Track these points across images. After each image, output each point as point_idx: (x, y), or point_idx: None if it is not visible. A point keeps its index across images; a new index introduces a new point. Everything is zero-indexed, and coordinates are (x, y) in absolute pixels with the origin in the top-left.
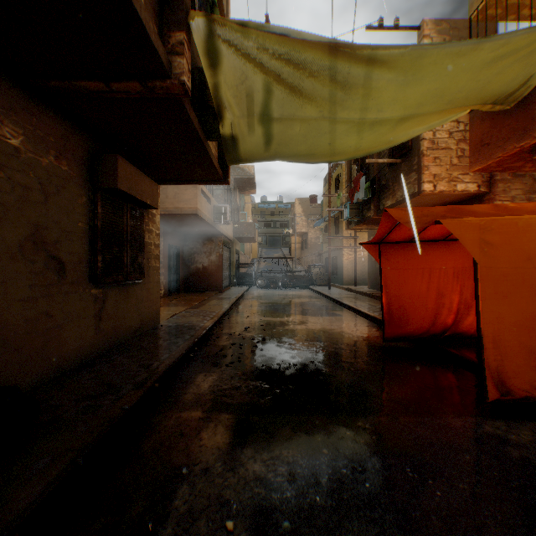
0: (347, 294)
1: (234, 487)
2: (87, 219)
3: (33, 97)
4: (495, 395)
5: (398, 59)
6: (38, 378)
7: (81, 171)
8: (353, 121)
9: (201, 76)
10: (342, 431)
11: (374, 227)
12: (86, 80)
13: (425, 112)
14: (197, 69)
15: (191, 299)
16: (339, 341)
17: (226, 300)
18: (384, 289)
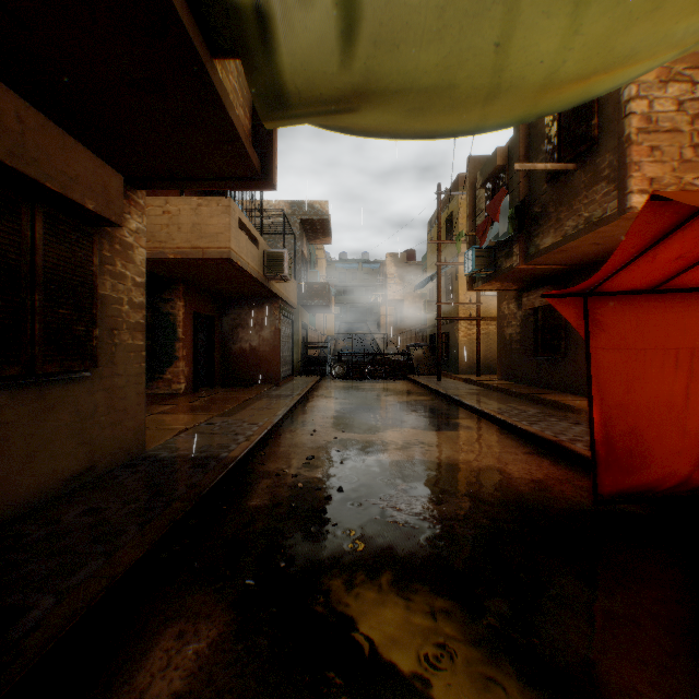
0: (470, 388)
1: None
2: None
3: None
4: None
5: None
6: None
7: None
8: None
9: None
10: None
11: (512, 286)
12: None
13: None
14: None
15: (226, 398)
16: (491, 494)
17: (282, 399)
18: (595, 391)
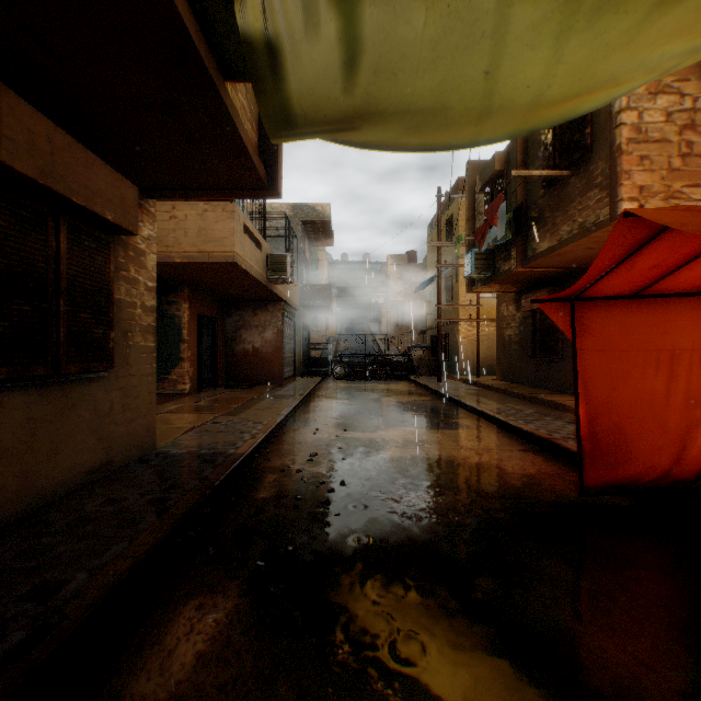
0: (469, 389)
1: None
2: None
3: None
4: None
5: None
6: None
7: None
8: None
9: None
10: None
11: (510, 288)
12: None
13: None
14: None
15: (230, 398)
16: (485, 487)
17: (285, 399)
18: (581, 390)
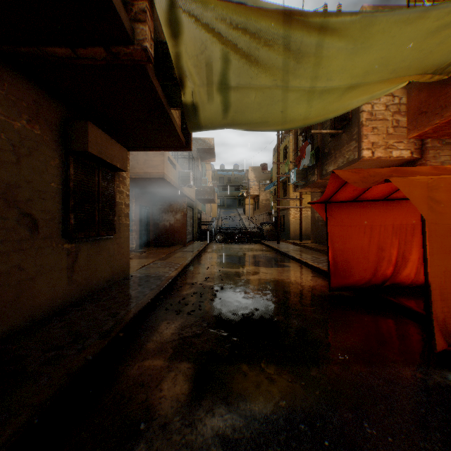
0: (294, 248)
1: (191, 446)
2: (60, 180)
3: (4, 63)
4: (442, 346)
5: (348, 27)
6: (9, 327)
7: (54, 135)
8: (303, 90)
9: (164, 49)
10: (298, 381)
11: (317, 190)
12: (54, 46)
13: (370, 81)
14: (161, 42)
15: (159, 252)
16: (289, 290)
17: (189, 253)
18: (330, 244)
